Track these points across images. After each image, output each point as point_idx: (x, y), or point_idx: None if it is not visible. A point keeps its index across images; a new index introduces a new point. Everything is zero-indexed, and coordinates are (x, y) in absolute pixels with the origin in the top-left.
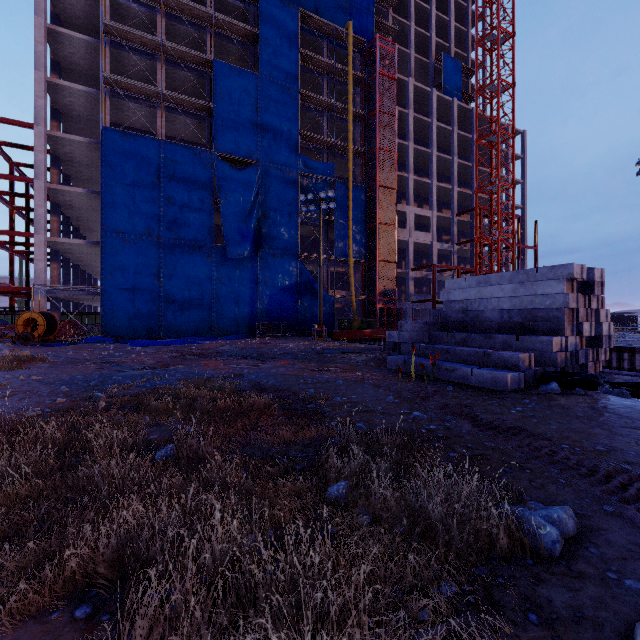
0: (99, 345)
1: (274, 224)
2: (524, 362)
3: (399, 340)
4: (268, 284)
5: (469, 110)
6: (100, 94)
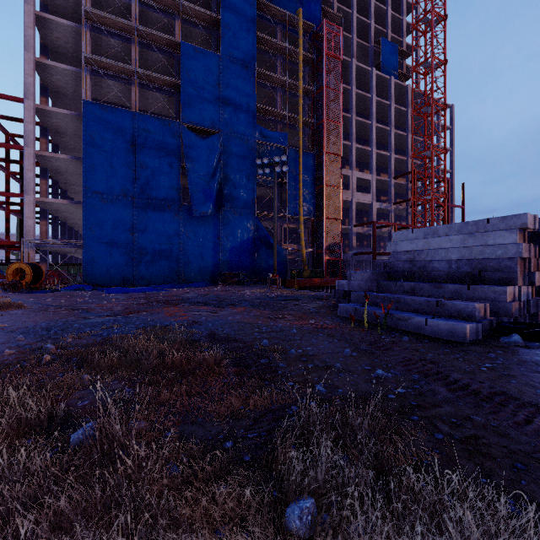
0: (78, 292)
1: (234, 186)
2: (479, 312)
3: (348, 289)
4: (229, 238)
5: (404, 87)
6: (82, 72)
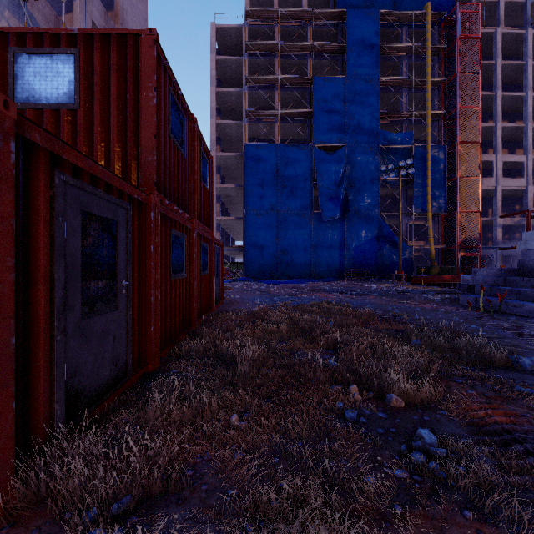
0: (246, 282)
1: (358, 191)
2: None
3: (473, 283)
4: (353, 239)
5: None
6: (243, 123)
